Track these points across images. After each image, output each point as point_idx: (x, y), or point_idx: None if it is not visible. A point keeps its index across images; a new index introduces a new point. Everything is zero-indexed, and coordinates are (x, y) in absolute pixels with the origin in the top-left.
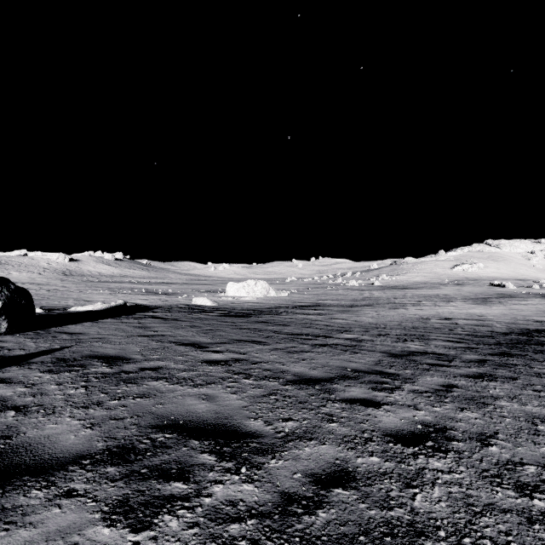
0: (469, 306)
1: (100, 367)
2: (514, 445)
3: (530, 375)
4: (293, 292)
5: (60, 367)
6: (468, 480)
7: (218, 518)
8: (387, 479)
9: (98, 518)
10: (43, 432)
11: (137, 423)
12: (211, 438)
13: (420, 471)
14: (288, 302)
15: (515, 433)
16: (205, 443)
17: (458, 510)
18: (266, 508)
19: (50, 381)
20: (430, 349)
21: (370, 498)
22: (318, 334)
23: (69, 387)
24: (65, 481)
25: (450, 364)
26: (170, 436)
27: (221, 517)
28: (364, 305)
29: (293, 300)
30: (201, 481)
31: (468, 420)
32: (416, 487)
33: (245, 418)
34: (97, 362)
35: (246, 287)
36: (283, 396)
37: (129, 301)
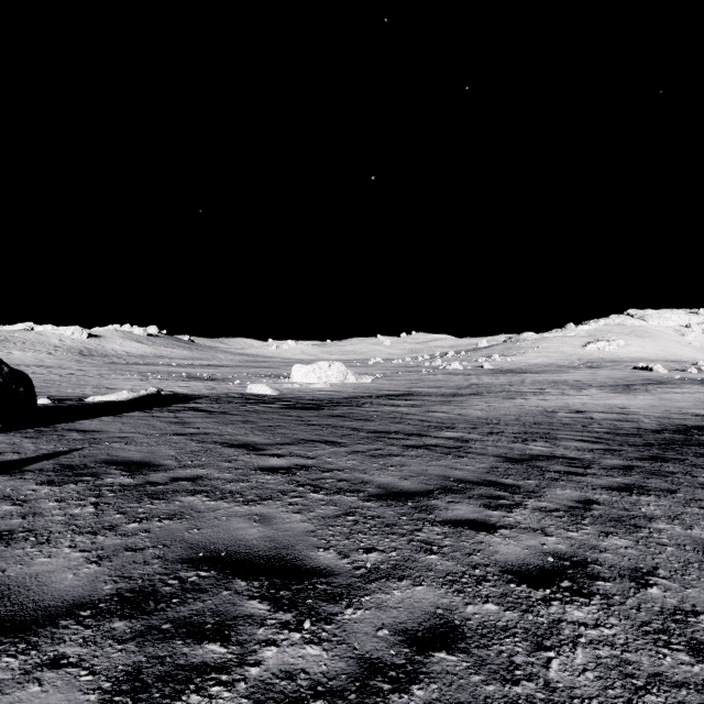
0: (607, 395)
1: (119, 477)
2: (682, 586)
3: (693, 487)
4: (378, 377)
5: (65, 477)
6: (623, 638)
7: (268, 699)
8: (510, 638)
9: (94, 700)
10: (29, 569)
11: (162, 556)
12: (264, 577)
13: (554, 624)
14: (371, 390)
15: (681, 567)
16: (255, 584)
17: (612, 684)
18: (337, 683)
19: (49, 496)
20: (559, 452)
21: (486, 666)
22: (411, 432)
23: (73, 504)
24: (53, 643)
25: (586, 472)
26: (207, 574)
27: (273, 697)
28: (471, 394)
29: (378, 387)
30: (246, 642)
31: (616, 549)
32: (551, 649)
33: (312, 548)
34: (115, 470)
35: (317, 370)
36: (364, 516)
37: (164, 389)
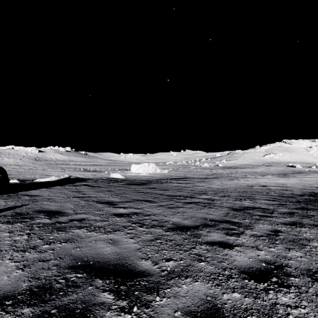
0: (276, 178)
1: (43, 219)
2: None
3: None
4: (170, 170)
5: (16, 219)
6: (313, 315)
7: None
8: (250, 316)
9: None
10: None
11: (58, 264)
12: (112, 277)
13: (273, 306)
14: (167, 176)
15: None
16: (107, 282)
17: None
18: None
19: (5, 229)
20: (257, 205)
21: None
22: (187, 195)
23: (17, 234)
24: None
25: (272, 215)
26: (81, 276)
27: None
28: (213, 178)
29: (170, 175)
30: None
31: (296, 258)
32: None
33: (138, 259)
34: (42, 215)
35: (143, 167)
36: (165, 240)
37: (72, 176)
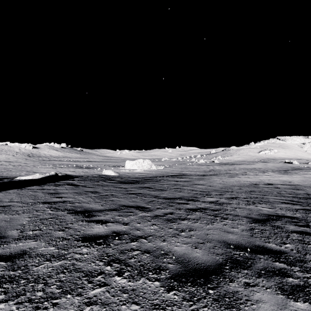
0: (278, 175)
1: None
2: None
3: None
4: (166, 166)
5: None
6: None
7: None
8: None
9: None
10: None
11: None
12: None
13: None
14: (163, 173)
15: None
16: None
17: None
18: None
19: None
20: (279, 212)
21: None
22: (188, 198)
23: None
24: None
25: None
26: None
27: None
28: (212, 174)
29: (166, 171)
30: None
31: None
32: None
33: None
34: None
35: (137, 163)
36: None
37: (62, 172)
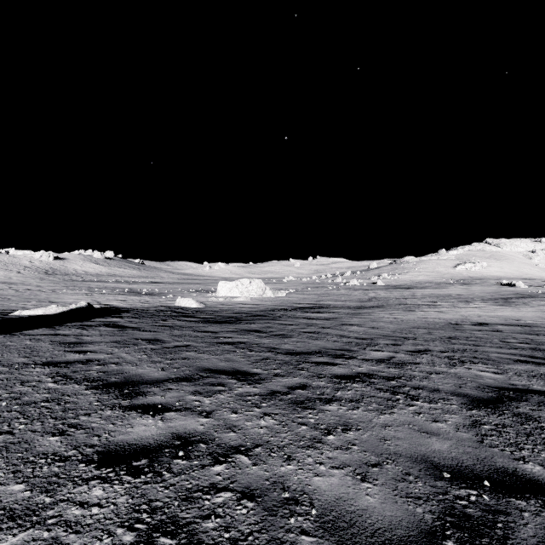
0: (493, 307)
1: None
2: None
3: None
4: (291, 292)
5: None
6: None
7: None
8: None
9: None
10: None
11: None
12: None
13: None
14: (286, 303)
15: None
16: None
17: None
18: None
19: None
20: (516, 381)
21: None
22: (334, 351)
23: None
24: None
25: None
26: None
27: None
28: (374, 306)
29: (292, 300)
30: None
31: None
32: None
33: None
34: None
35: (240, 286)
36: None
37: (102, 303)
